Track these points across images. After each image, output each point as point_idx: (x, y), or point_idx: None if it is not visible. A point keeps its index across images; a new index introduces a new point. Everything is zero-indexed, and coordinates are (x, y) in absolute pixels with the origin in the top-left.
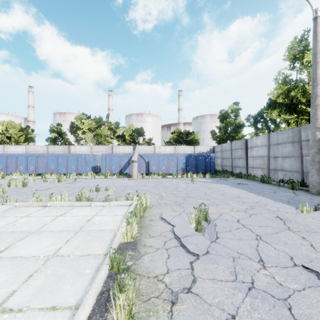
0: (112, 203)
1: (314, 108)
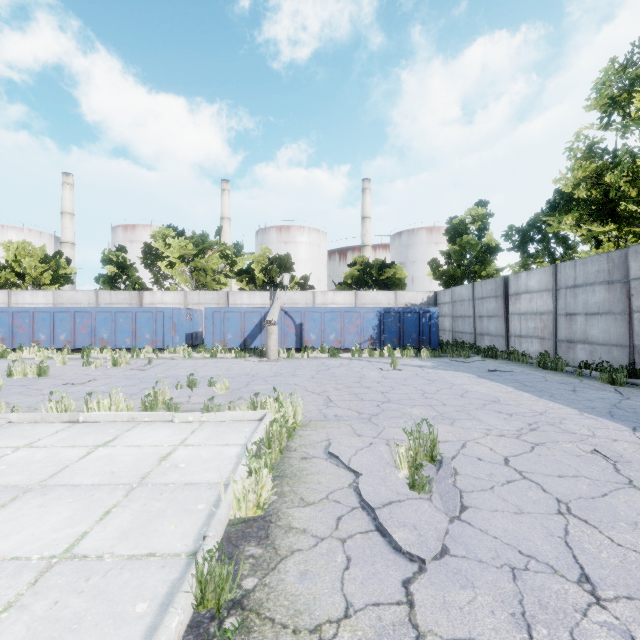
0: (220, 416)
1: None
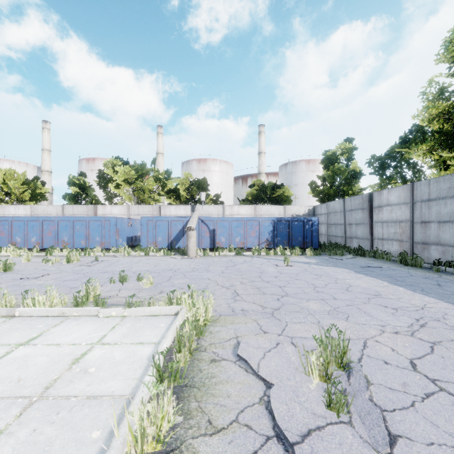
0: (140, 311)
1: None
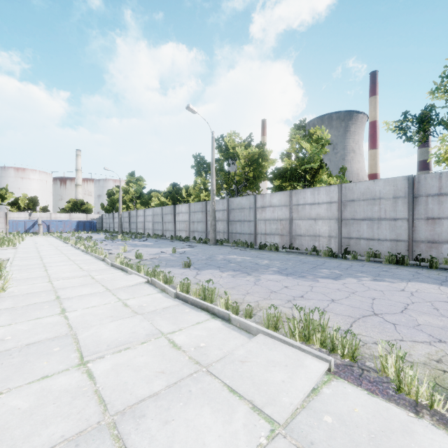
0: (46, 236)
1: (119, 208)
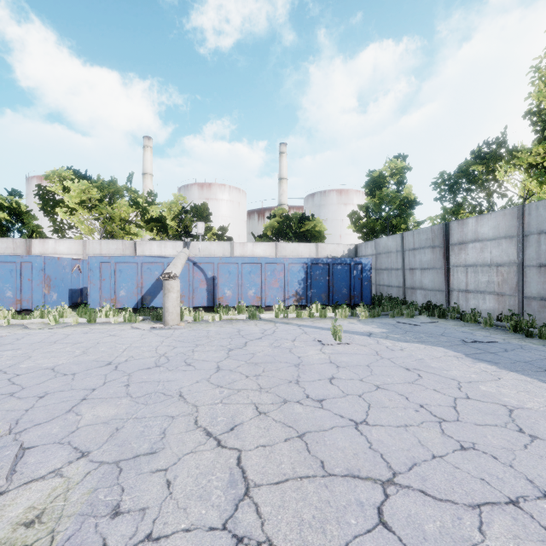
0: None
1: None
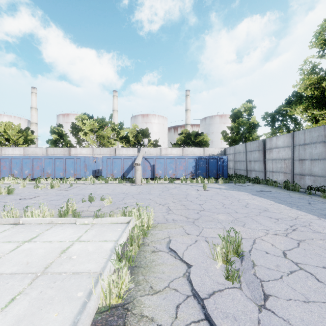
0: (104, 220)
1: None
